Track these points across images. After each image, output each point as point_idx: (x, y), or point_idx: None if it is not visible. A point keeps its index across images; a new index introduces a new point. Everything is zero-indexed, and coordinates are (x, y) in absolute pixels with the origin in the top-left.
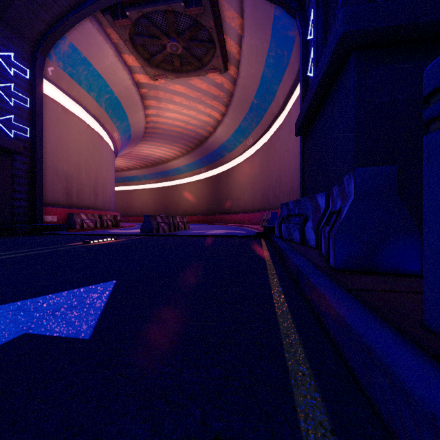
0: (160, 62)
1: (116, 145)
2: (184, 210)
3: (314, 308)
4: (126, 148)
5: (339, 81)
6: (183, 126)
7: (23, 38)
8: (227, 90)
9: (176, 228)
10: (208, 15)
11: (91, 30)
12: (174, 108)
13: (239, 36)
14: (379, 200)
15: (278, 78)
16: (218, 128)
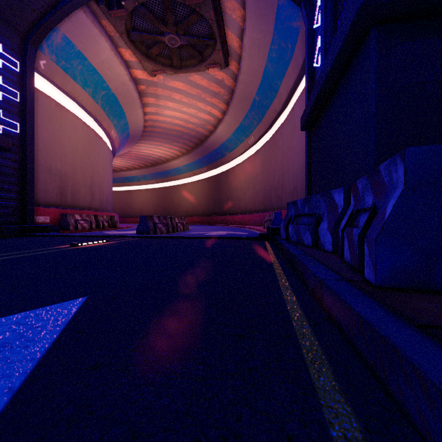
0: (158, 56)
1: (114, 144)
2: (184, 211)
3: (361, 350)
4: (124, 147)
5: (355, 63)
6: (182, 125)
7: (13, 28)
8: (228, 87)
9: (174, 229)
10: (208, 5)
11: (85, 21)
12: (174, 106)
13: (240, 28)
14: (441, 191)
15: (281, 72)
16: (218, 127)
